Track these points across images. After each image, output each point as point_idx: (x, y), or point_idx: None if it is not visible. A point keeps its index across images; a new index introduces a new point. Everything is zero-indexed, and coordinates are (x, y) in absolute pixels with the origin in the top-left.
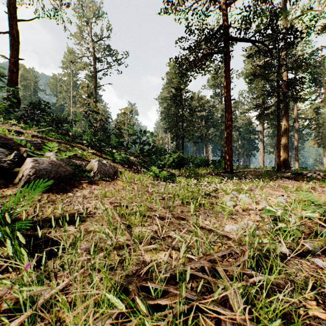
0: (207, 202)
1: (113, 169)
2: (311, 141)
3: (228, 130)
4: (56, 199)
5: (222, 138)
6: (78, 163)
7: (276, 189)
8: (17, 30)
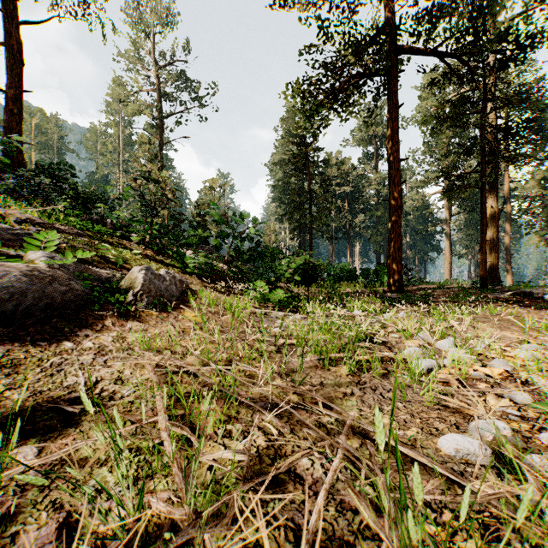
0: (372, 359)
1: (179, 286)
2: (535, 237)
3: (395, 215)
4: (25, 360)
5: (378, 232)
6: (104, 275)
7: (501, 325)
8: (20, 41)
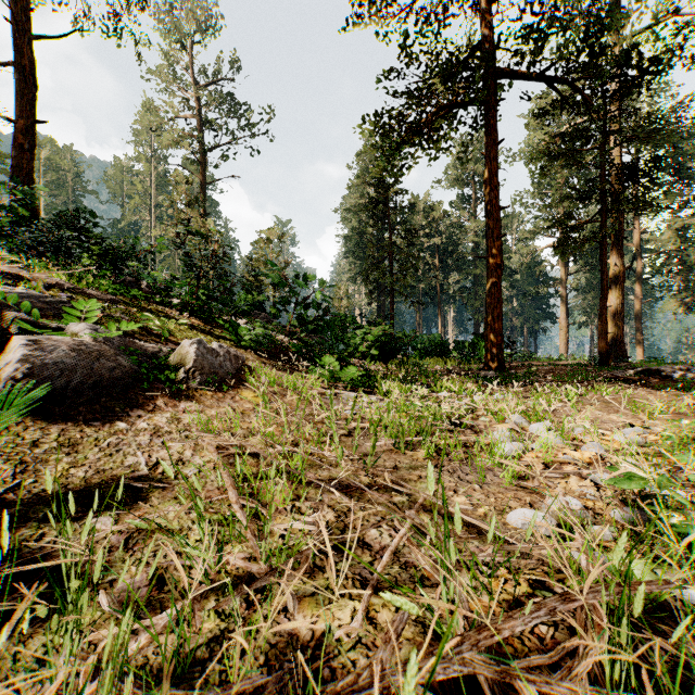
0: (455, 443)
1: (234, 362)
2: (672, 301)
3: (494, 276)
4: (81, 440)
5: (477, 295)
6: (150, 349)
7: (611, 408)
8: (32, 59)
